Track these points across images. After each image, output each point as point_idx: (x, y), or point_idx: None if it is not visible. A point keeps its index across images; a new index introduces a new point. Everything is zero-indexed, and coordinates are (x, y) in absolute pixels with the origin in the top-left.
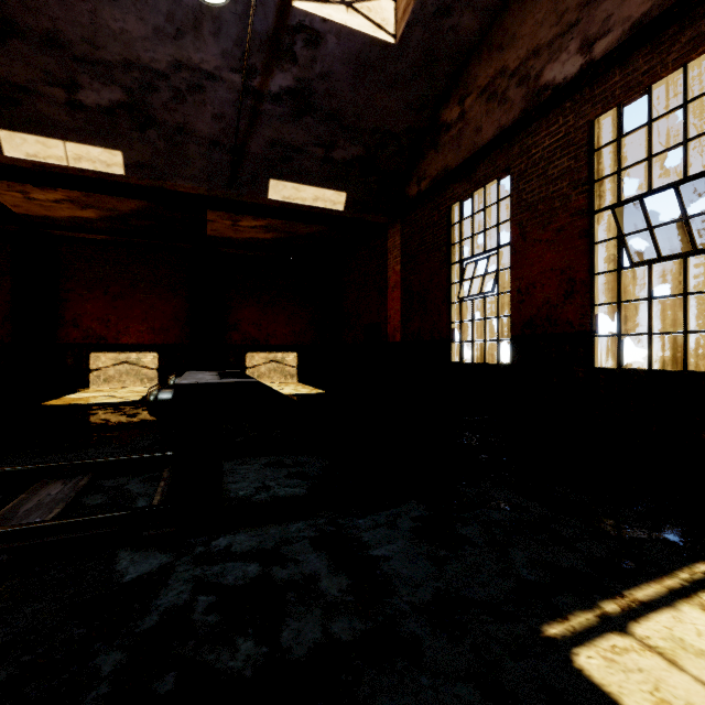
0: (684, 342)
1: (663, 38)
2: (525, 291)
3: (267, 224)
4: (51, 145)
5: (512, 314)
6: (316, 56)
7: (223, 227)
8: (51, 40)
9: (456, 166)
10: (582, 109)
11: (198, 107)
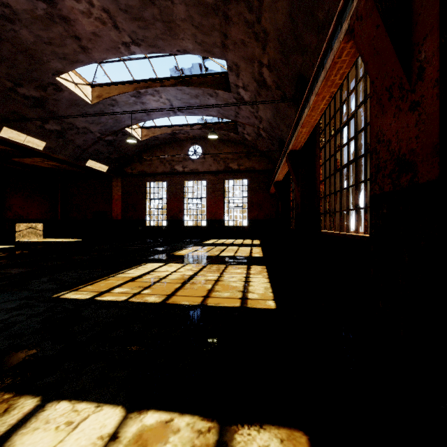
0: (197, 221)
1: (195, 175)
2: (171, 210)
3: (59, 165)
4: (21, 136)
5: (167, 214)
6: (122, 137)
7: (30, 160)
8: (52, 112)
9: (150, 173)
10: (183, 178)
11: (81, 137)
